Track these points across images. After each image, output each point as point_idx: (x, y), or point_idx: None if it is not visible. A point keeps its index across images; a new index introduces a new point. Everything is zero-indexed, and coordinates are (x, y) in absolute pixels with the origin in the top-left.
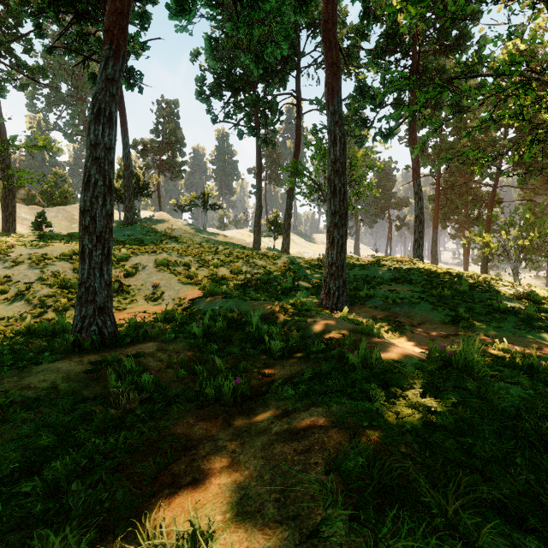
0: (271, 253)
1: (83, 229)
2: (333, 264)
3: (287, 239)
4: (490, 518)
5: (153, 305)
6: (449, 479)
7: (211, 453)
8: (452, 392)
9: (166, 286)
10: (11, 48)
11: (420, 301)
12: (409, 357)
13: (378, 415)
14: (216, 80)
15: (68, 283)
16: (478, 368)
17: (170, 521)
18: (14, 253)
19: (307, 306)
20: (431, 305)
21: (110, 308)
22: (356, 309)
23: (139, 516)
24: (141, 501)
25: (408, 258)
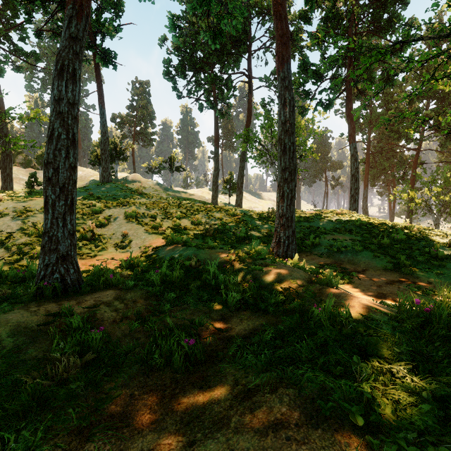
0: (226, 206)
1: (46, 180)
2: (283, 215)
3: (240, 195)
4: None
5: (121, 252)
6: None
7: None
8: None
9: (134, 235)
10: (9, 36)
11: (363, 249)
12: (379, 313)
13: (373, 408)
14: (180, 61)
15: None
16: None
17: None
18: (1, 206)
19: (262, 254)
20: (372, 253)
21: (74, 256)
22: (304, 256)
23: None
24: None
25: (346, 211)
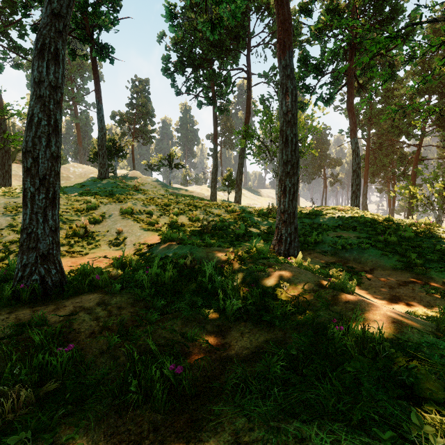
0: (225, 203)
1: (25, 171)
2: (285, 211)
3: (239, 192)
4: None
5: (115, 250)
6: None
7: None
8: None
9: (128, 232)
10: (8, 33)
11: (369, 247)
12: (415, 330)
13: None
14: (179, 57)
15: None
16: None
17: None
18: None
19: (263, 253)
20: (379, 250)
21: (56, 255)
22: (306, 254)
23: None
24: None
25: (348, 207)
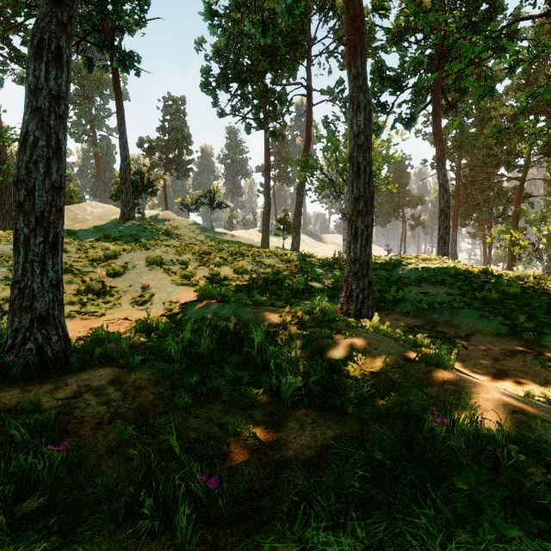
0: (279, 250)
1: (16, 206)
2: (356, 260)
3: (297, 238)
4: None
5: (139, 310)
6: None
7: None
8: None
9: (157, 287)
10: (9, 39)
11: (463, 306)
12: (547, 424)
13: None
14: (222, 70)
15: None
16: None
17: None
18: None
19: (330, 314)
20: (477, 311)
21: (59, 317)
22: (383, 315)
23: None
24: None
25: (435, 256)
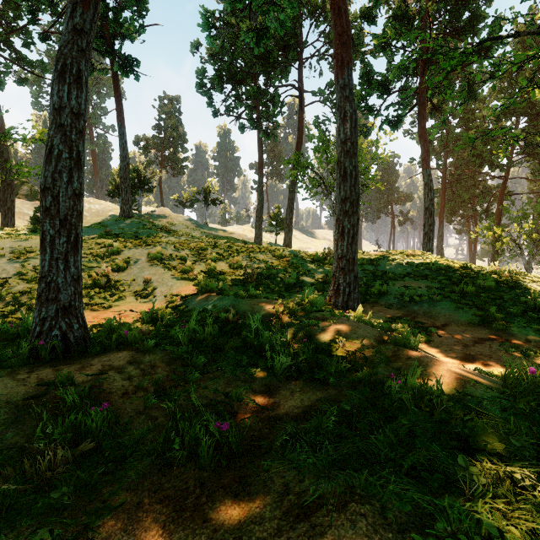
0: (272, 246)
1: (43, 211)
2: (343, 256)
3: (289, 234)
4: None
5: (143, 302)
6: None
7: None
8: None
9: (158, 281)
10: (10, 41)
11: (442, 299)
12: (479, 386)
13: None
14: (216, 71)
15: None
16: None
17: None
18: None
19: (317, 305)
20: (454, 303)
21: (79, 308)
22: (368, 307)
23: None
24: None
25: (419, 251)
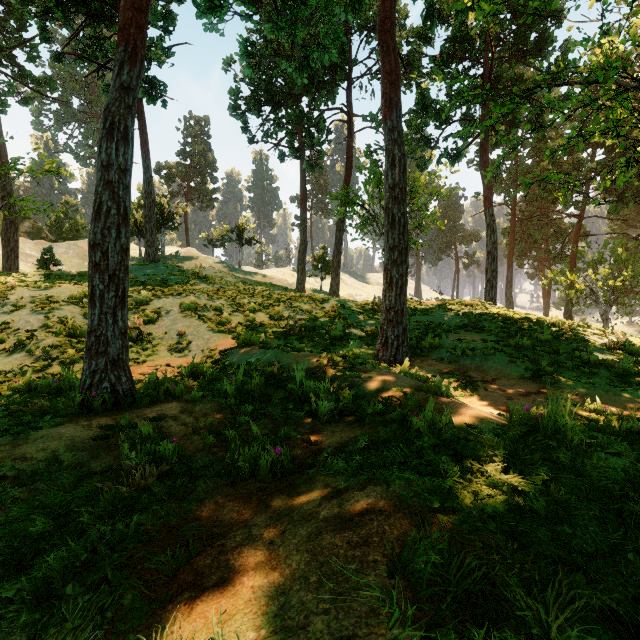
0: (317, 295)
1: (93, 266)
2: (391, 308)
3: (336, 279)
4: (600, 635)
5: (178, 357)
6: (545, 583)
7: (244, 544)
8: (542, 467)
9: (194, 334)
10: (13, 55)
11: (495, 353)
12: (486, 422)
13: (452, 497)
14: (253, 92)
15: (77, 331)
16: (571, 436)
17: (190, 636)
18: (14, 295)
19: (361, 358)
20: (507, 357)
21: (126, 361)
22: (419, 362)
23: (150, 629)
24: (155, 607)
25: (479, 301)
